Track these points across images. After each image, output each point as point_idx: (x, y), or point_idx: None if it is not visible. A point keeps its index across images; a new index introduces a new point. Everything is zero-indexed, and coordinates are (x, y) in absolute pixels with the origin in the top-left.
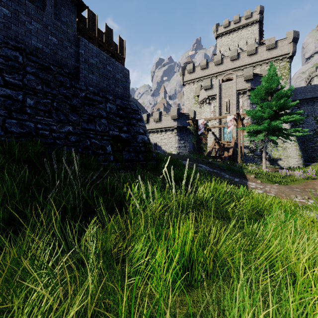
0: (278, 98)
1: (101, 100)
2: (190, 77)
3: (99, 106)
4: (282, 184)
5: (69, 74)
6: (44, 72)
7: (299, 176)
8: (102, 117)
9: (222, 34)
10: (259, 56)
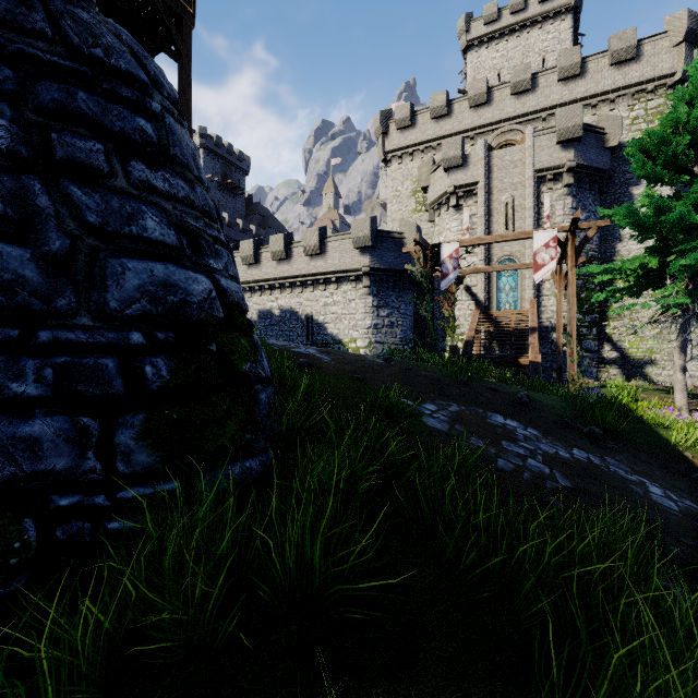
0: None
1: None
2: (403, 139)
3: None
4: None
5: None
6: None
7: None
8: None
9: (480, 39)
10: (591, 83)
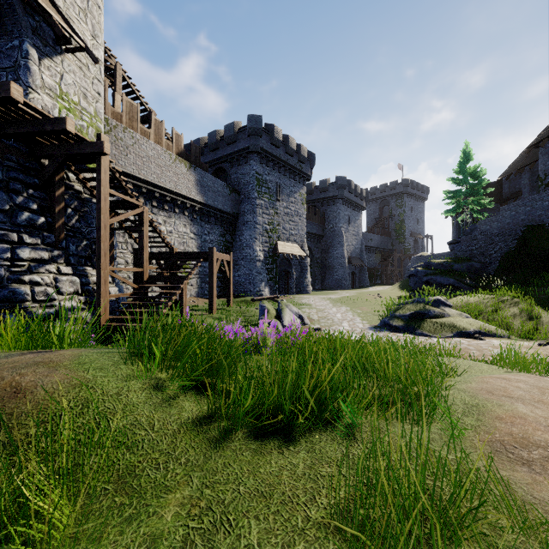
0: None
1: None
2: None
3: None
4: None
5: None
6: None
7: None
8: None
9: None
10: None
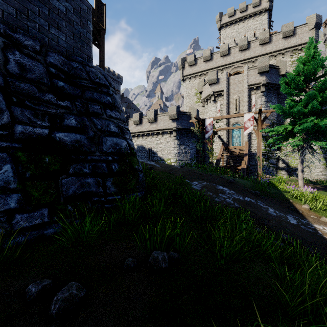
0: (326, 85)
1: None
2: (191, 70)
3: None
4: None
5: None
6: None
7: None
8: None
9: (226, 24)
10: (274, 46)
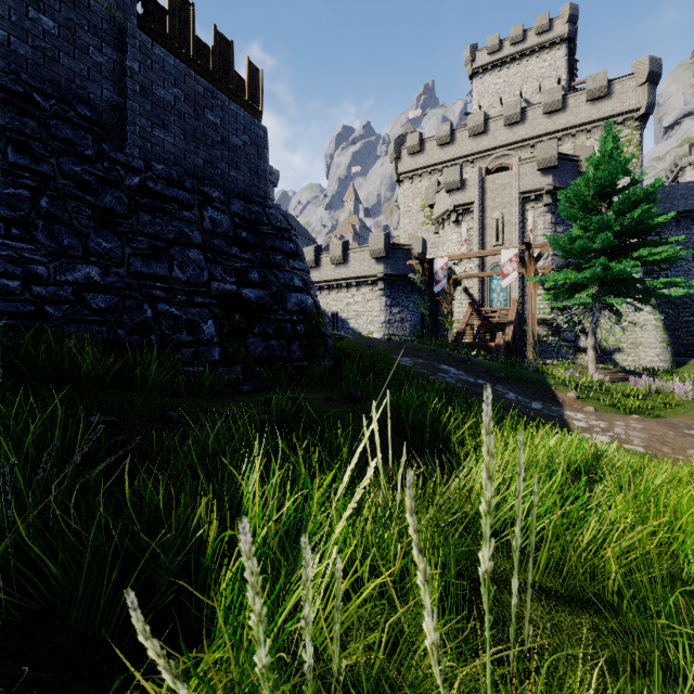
0: (627, 206)
1: (187, 198)
2: (414, 163)
3: (183, 214)
4: (646, 415)
5: (95, 124)
6: (13, 110)
7: (684, 393)
8: (191, 244)
9: (484, 67)
10: (571, 116)
